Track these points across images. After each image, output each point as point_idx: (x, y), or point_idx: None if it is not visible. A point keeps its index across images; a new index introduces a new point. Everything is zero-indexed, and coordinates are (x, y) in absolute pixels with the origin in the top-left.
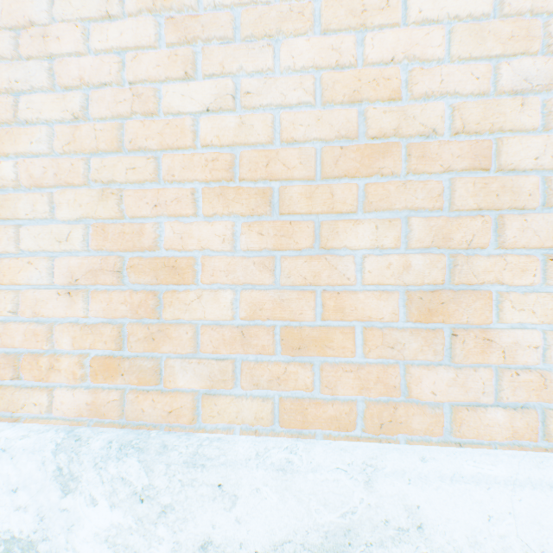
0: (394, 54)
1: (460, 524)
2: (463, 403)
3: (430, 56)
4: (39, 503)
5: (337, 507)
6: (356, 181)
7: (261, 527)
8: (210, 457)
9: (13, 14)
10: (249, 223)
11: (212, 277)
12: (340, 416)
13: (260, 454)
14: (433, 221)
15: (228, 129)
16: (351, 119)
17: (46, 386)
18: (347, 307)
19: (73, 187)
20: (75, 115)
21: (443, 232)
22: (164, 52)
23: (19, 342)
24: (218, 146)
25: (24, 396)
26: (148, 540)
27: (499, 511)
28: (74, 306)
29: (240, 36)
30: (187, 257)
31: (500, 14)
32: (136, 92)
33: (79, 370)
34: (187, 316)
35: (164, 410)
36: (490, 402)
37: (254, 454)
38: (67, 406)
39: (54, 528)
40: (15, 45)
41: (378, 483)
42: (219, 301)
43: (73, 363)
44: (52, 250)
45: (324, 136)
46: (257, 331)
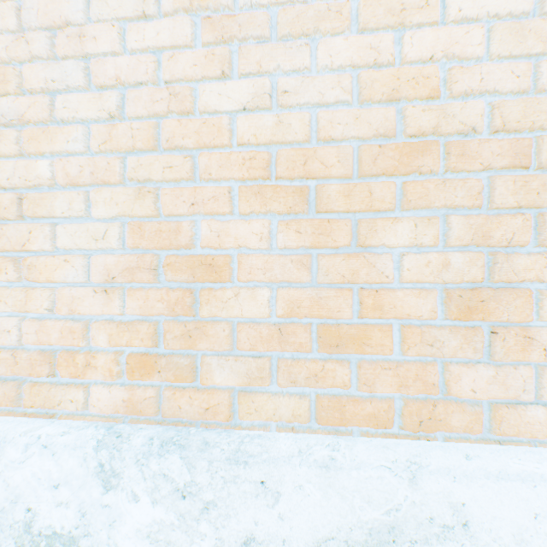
0: (433, 52)
1: (506, 521)
2: (502, 401)
3: (469, 55)
4: (80, 499)
5: (381, 504)
6: (393, 179)
7: (304, 524)
8: (252, 454)
9: (49, 14)
10: (286, 221)
11: (249, 275)
12: (379, 414)
13: (302, 451)
14: (472, 219)
15: (265, 127)
16: (389, 118)
17: (81, 383)
18: (386, 304)
19: (109, 185)
20: (111, 114)
21: (483, 230)
22: (201, 51)
23: (55, 339)
24: (254, 145)
25: (60, 392)
26: (190, 536)
27: (546, 508)
28: (111, 303)
29: (277, 36)
30: (223, 255)
31: (540, 12)
32: (172, 91)
33: (116, 367)
34: (224, 314)
35: (201, 407)
36: (530, 399)
37: (296, 452)
38: (104, 403)
39: (96, 524)
40: (50, 45)
41: (423, 480)
42: (256, 299)
43: (109, 360)
44: (88, 248)
45: (362, 134)
46: (295, 328)
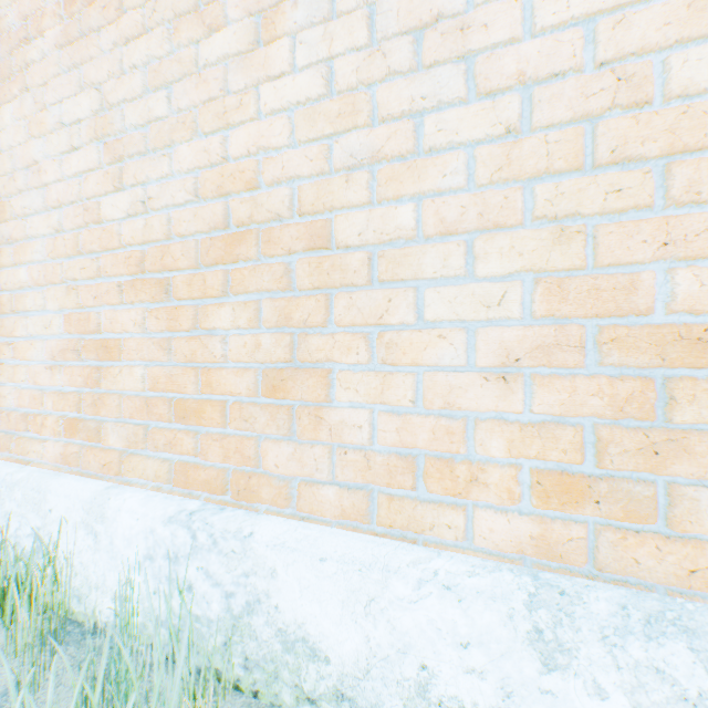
0: None
1: None
2: None
3: None
4: (501, 671)
5: None
6: None
7: None
8: None
9: (414, 13)
10: None
11: None
12: None
13: None
14: None
15: None
16: None
17: (453, 502)
18: None
19: (498, 230)
20: (509, 128)
21: None
22: (678, 0)
23: (423, 441)
24: None
25: (429, 512)
26: None
27: None
28: (509, 396)
29: None
30: None
31: None
32: (619, 74)
33: (515, 486)
34: None
35: (679, 567)
36: None
37: None
38: (499, 535)
39: None
40: (412, 54)
41: None
42: None
43: (506, 476)
44: (470, 318)
45: None
46: None
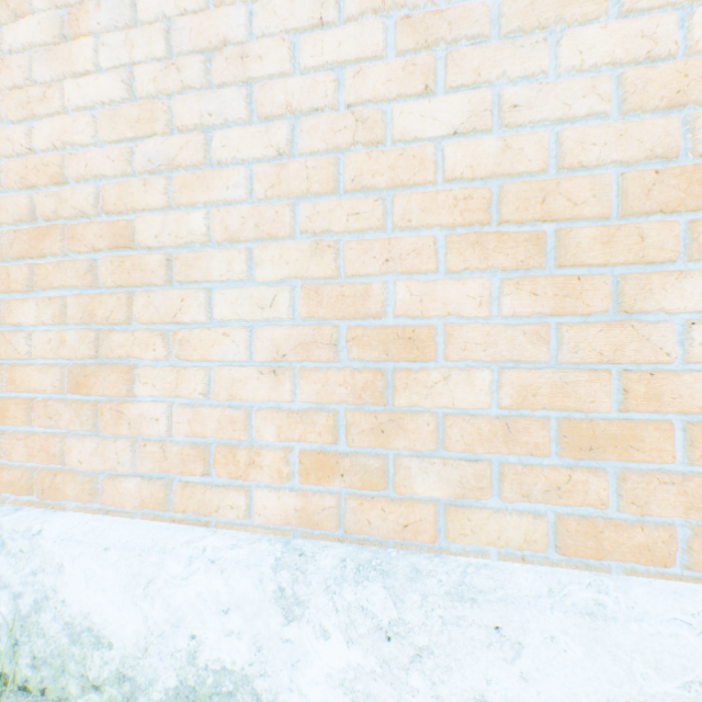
0: None
1: None
2: None
3: None
4: (255, 629)
5: (675, 673)
6: (672, 217)
7: (557, 689)
8: (481, 589)
9: (204, 34)
10: (515, 280)
11: (462, 352)
12: (653, 545)
13: (553, 590)
14: None
15: (486, 156)
16: (670, 132)
17: (240, 485)
18: (666, 393)
19: (275, 240)
20: (280, 151)
21: None
22: (397, 62)
23: (212, 430)
24: (467, 180)
25: (217, 496)
26: (396, 690)
27: None
28: (280, 387)
29: (500, 32)
30: (426, 326)
31: None
32: (359, 116)
33: (285, 467)
34: (428, 403)
35: (397, 523)
36: None
37: (544, 590)
38: (271, 511)
39: (274, 662)
40: (205, 72)
41: None
42: (471, 384)
43: (277, 458)
44: (251, 318)
45: (627, 157)
46: (527, 424)
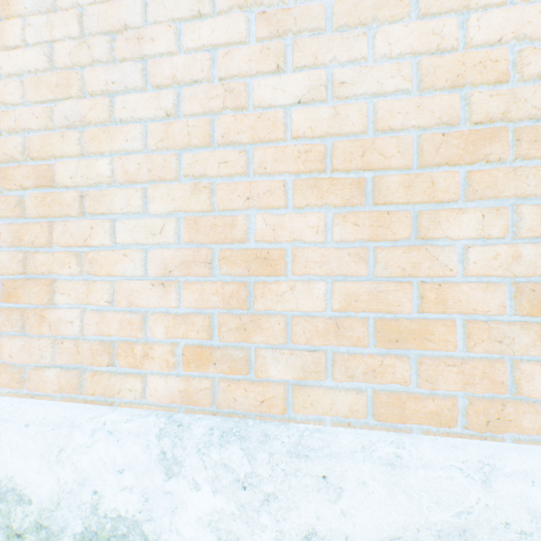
0: (502, 34)
1: None
2: None
3: None
4: (143, 484)
5: (450, 506)
6: (455, 168)
7: (367, 521)
8: (313, 448)
9: (109, 19)
10: (343, 214)
11: (304, 269)
12: (441, 412)
13: (365, 447)
14: None
15: (321, 120)
16: (453, 105)
17: (138, 373)
18: (450, 299)
19: (165, 182)
20: (168, 113)
21: None
22: (256, 47)
23: (115, 330)
24: (309, 138)
25: (119, 381)
26: (250, 527)
27: None
28: (167, 296)
29: (332, 27)
30: (278, 249)
31: None
32: (227, 87)
33: (172, 358)
34: (279, 307)
35: (256, 400)
36: None
37: (359, 447)
38: (161, 392)
39: (158, 509)
40: (110, 49)
41: (497, 483)
42: (311, 293)
43: (166, 351)
44: (145, 242)
45: (423, 123)
46: (352, 323)
